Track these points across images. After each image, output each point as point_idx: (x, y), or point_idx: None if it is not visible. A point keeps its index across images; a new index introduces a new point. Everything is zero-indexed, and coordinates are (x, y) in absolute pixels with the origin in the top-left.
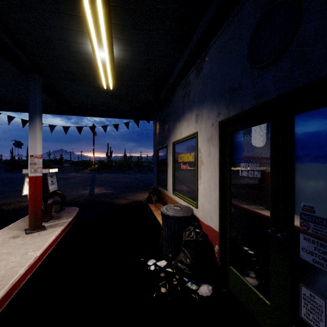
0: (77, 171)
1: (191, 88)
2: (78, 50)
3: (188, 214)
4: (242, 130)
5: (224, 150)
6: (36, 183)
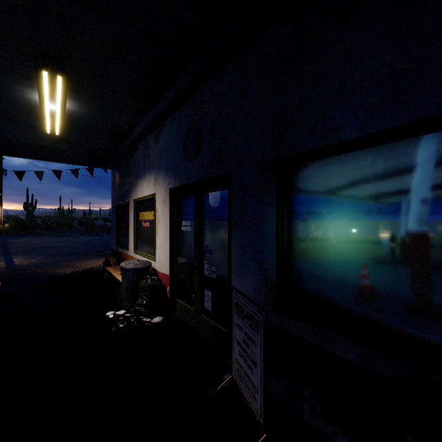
0: None
1: (151, 151)
2: (20, 96)
3: (146, 266)
4: (183, 198)
5: (173, 211)
6: None
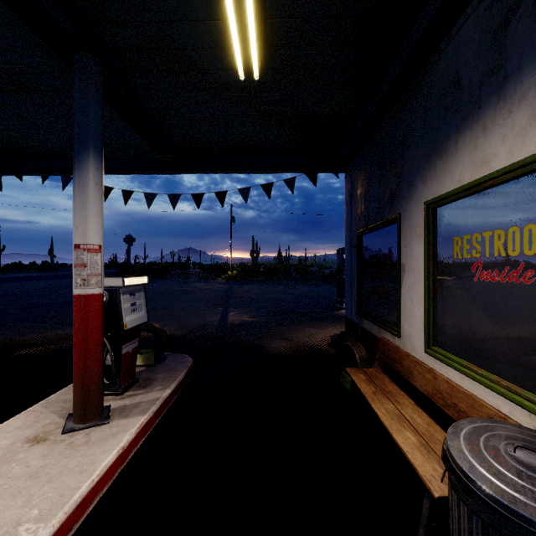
0: (207, 280)
1: None
2: None
3: None
4: None
5: None
6: (85, 310)
